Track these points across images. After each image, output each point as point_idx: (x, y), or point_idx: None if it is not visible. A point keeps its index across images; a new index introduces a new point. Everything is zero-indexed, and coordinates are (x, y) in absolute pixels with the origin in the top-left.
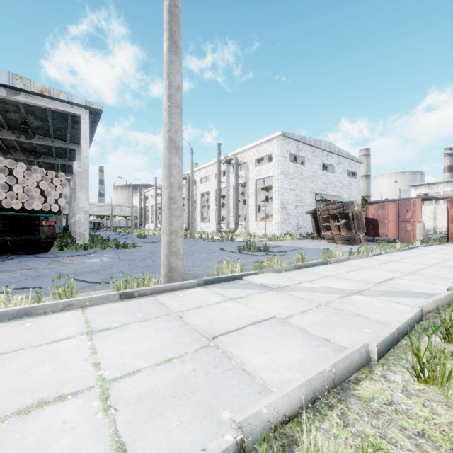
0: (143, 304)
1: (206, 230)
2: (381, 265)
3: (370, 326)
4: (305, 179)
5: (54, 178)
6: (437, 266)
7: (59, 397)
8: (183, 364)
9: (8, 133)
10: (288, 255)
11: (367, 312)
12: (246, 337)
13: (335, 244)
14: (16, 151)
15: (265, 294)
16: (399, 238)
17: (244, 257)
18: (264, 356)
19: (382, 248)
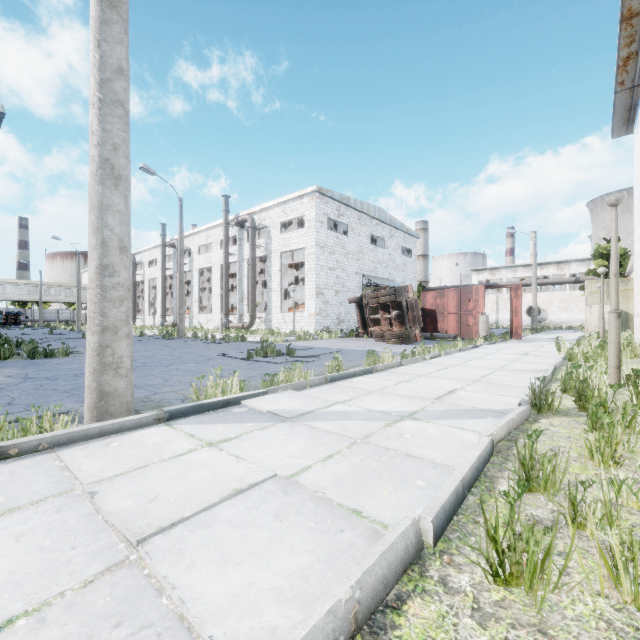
0: (20, 473)
1: (206, 325)
2: (441, 372)
3: (424, 475)
4: (348, 255)
5: None
6: (504, 370)
7: None
8: (38, 630)
9: None
10: (321, 362)
11: (420, 449)
12: (208, 532)
13: (385, 344)
14: None
15: (271, 429)
16: (460, 335)
17: (254, 367)
18: (233, 574)
19: (441, 347)
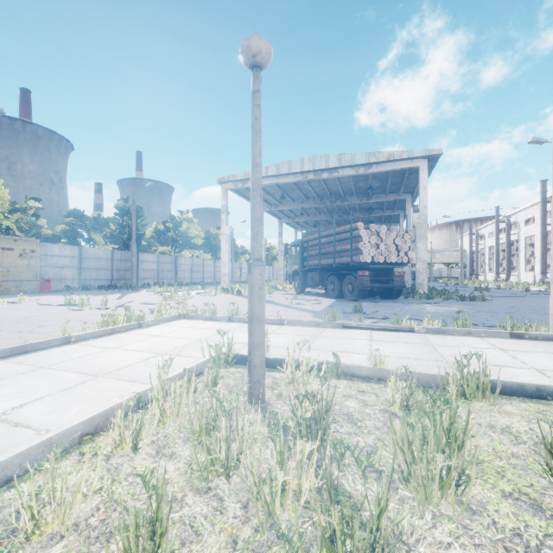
0: (538, 344)
1: None
2: None
3: None
4: None
5: (404, 233)
6: None
7: (509, 366)
8: None
9: (355, 199)
10: None
11: None
12: None
13: None
14: (355, 211)
15: None
16: None
17: None
18: None
19: None
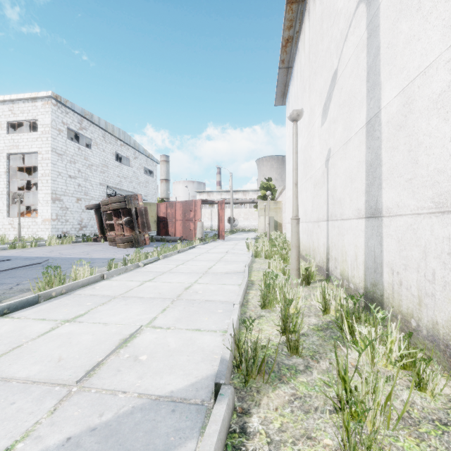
0: None
1: None
2: (144, 286)
3: None
4: (92, 166)
5: None
6: (209, 274)
7: None
8: None
9: None
10: None
11: None
12: None
13: (116, 248)
14: None
15: None
16: (185, 237)
17: None
18: None
19: (161, 251)
